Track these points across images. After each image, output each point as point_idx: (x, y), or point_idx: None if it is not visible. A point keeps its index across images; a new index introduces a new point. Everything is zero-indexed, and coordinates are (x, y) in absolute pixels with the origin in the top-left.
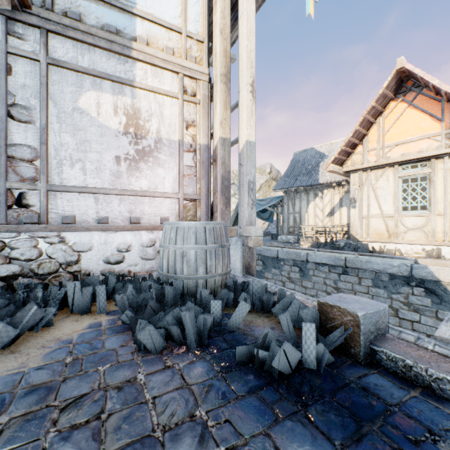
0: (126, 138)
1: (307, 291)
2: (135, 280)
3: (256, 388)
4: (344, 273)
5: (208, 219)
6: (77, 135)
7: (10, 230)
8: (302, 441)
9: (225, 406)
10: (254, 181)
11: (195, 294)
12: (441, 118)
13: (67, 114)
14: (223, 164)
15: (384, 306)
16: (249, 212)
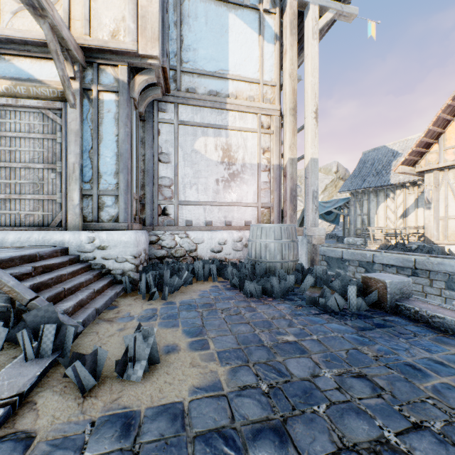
0: (222, 166)
1: None
2: (231, 264)
3: (317, 314)
4: (413, 274)
5: (279, 221)
6: (193, 167)
7: (160, 230)
8: (340, 328)
9: (300, 317)
10: (317, 191)
11: (274, 273)
12: None
13: (188, 154)
14: (291, 178)
15: (408, 279)
16: (313, 216)
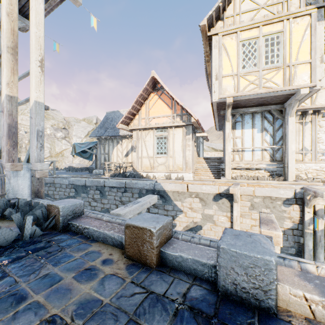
0: None
1: (105, 206)
2: None
3: None
4: (125, 191)
5: None
6: None
7: None
8: None
9: None
10: (43, 131)
11: None
12: (171, 108)
13: None
14: (10, 115)
15: (81, 201)
16: (38, 153)
